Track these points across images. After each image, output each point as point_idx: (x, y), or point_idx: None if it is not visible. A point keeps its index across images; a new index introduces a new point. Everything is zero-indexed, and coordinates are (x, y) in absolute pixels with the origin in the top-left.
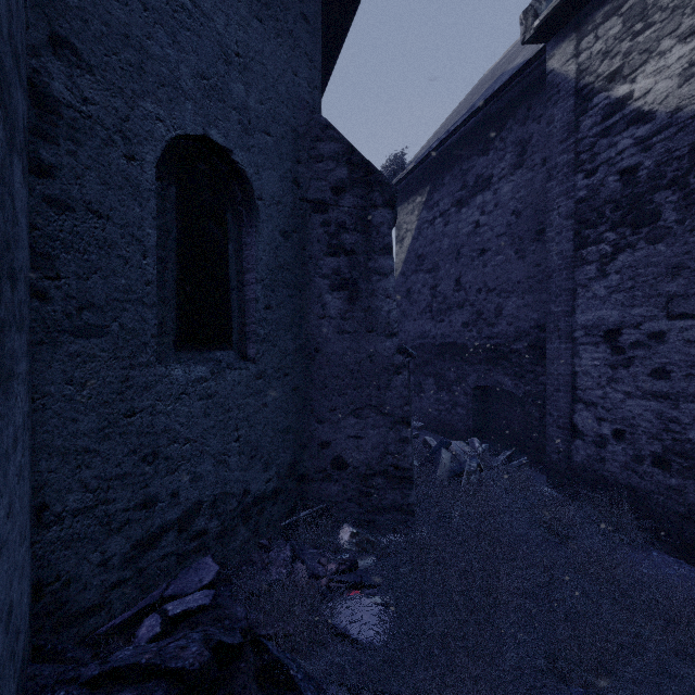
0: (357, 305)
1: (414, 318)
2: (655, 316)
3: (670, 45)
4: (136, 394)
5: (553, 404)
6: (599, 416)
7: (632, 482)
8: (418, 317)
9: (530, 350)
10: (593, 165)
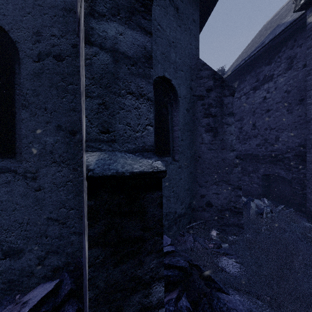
0: (217, 138)
1: None
2: None
3: None
4: None
5: (311, 183)
6: None
7: None
8: None
9: (295, 157)
10: None
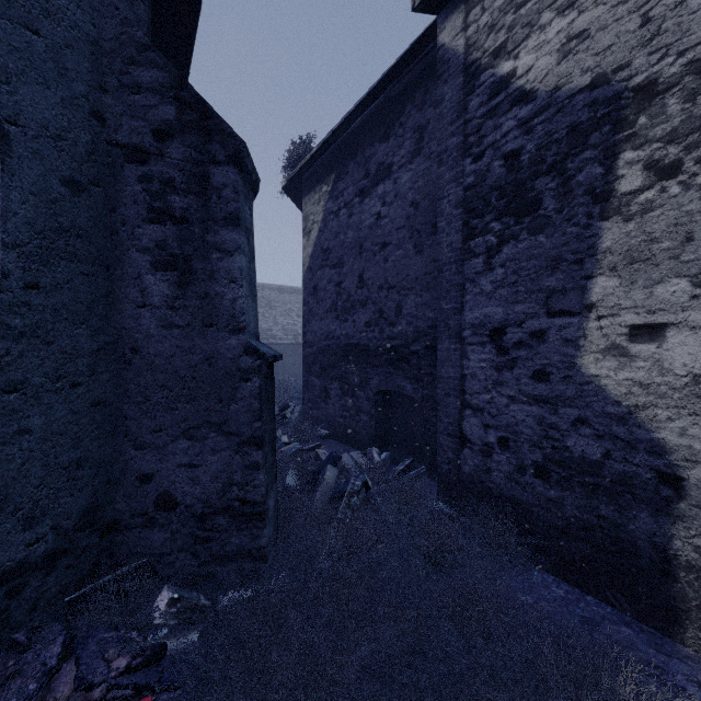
0: (191, 291)
1: (320, 317)
2: (536, 313)
3: (550, 18)
4: None
5: (444, 410)
6: (486, 423)
7: (516, 494)
8: (324, 316)
9: (428, 351)
10: (480, 149)
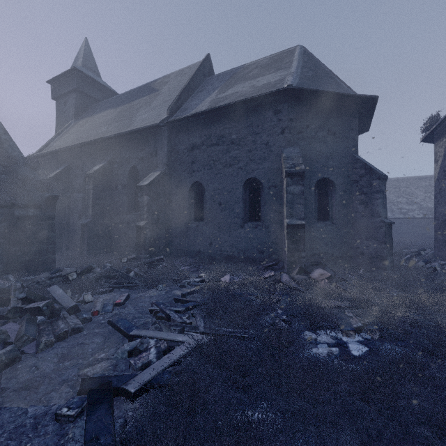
0: (367, 208)
1: (442, 205)
2: None
3: None
4: (310, 229)
5: None
6: None
7: None
8: (444, 204)
9: None
10: None
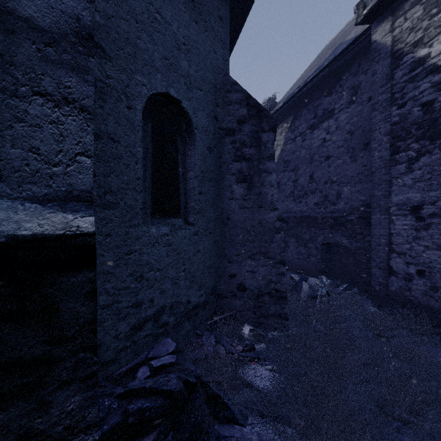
0: (253, 191)
1: (282, 200)
2: None
3: None
4: (132, 242)
5: (376, 254)
6: (407, 261)
7: (430, 303)
8: (285, 200)
9: (360, 220)
10: (403, 101)
